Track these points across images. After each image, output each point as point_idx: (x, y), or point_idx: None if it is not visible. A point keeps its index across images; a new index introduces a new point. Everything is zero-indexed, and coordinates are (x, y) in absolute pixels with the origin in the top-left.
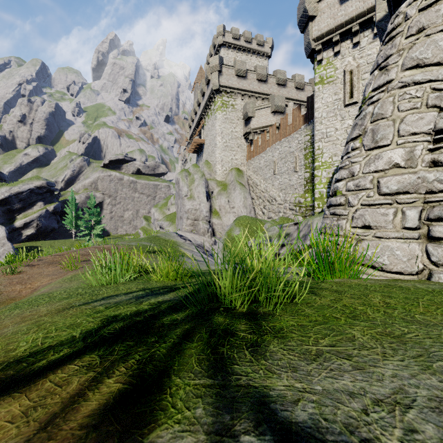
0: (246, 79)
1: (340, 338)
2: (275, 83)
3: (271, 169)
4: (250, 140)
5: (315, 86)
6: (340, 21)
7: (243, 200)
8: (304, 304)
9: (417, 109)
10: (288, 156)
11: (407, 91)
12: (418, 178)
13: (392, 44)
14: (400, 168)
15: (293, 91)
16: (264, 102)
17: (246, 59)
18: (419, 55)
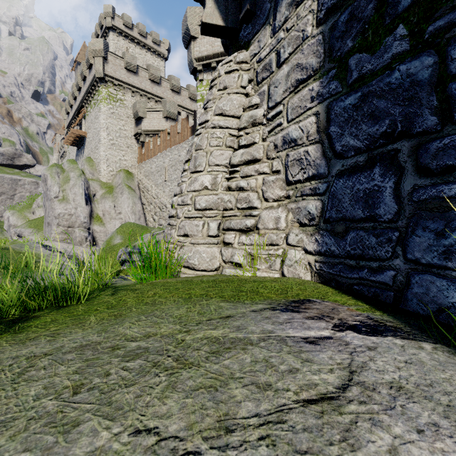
0: (138, 75)
1: (73, 324)
2: (169, 88)
3: (162, 176)
4: (142, 142)
5: (198, 103)
6: (216, 51)
7: (132, 205)
8: (87, 303)
9: (220, 146)
10: (178, 164)
11: (215, 132)
12: (218, 199)
13: (211, 92)
14: (208, 190)
15: (188, 100)
16: (158, 104)
17: (141, 53)
18: (223, 107)
